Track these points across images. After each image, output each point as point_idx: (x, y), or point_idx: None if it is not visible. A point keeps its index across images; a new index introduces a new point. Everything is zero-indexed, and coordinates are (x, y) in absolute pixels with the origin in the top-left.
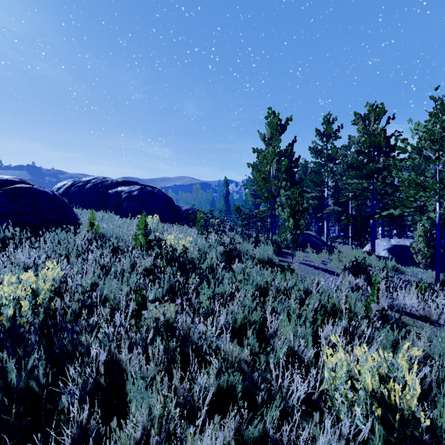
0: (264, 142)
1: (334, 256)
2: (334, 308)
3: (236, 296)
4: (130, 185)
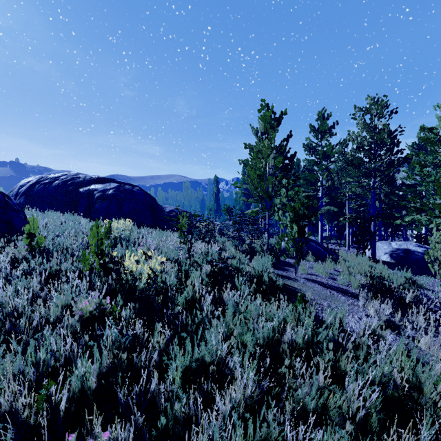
0: (257, 137)
1: (340, 265)
2: (386, 380)
3: (228, 362)
4: (105, 182)
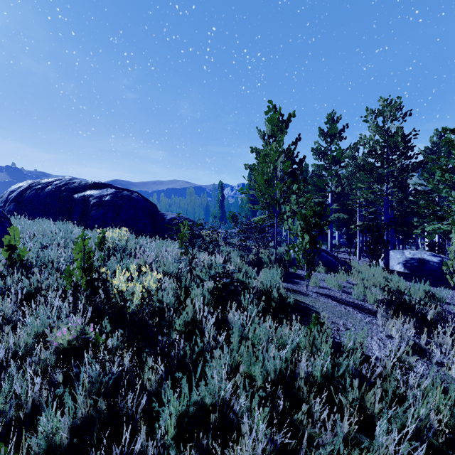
0: (264, 140)
1: (353, 277)
2: (421, 425)
3: (233, 404)
4: (102, 188)
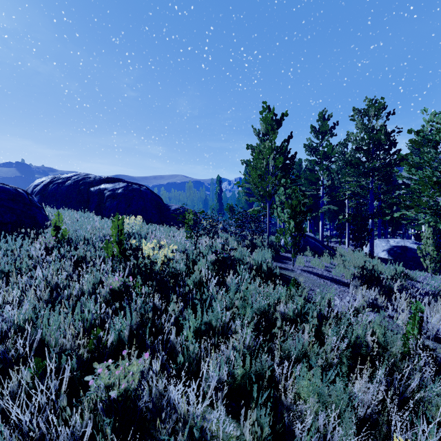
0: (259, 138)
1: (336, 260)
2: (359, 342)
3: (230, 327)
4: (114, 182)
